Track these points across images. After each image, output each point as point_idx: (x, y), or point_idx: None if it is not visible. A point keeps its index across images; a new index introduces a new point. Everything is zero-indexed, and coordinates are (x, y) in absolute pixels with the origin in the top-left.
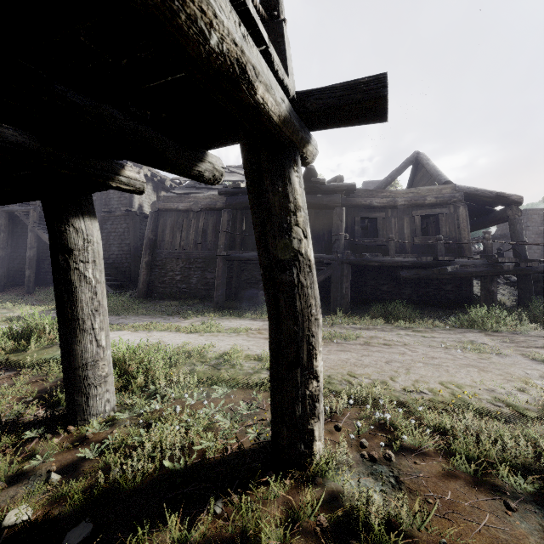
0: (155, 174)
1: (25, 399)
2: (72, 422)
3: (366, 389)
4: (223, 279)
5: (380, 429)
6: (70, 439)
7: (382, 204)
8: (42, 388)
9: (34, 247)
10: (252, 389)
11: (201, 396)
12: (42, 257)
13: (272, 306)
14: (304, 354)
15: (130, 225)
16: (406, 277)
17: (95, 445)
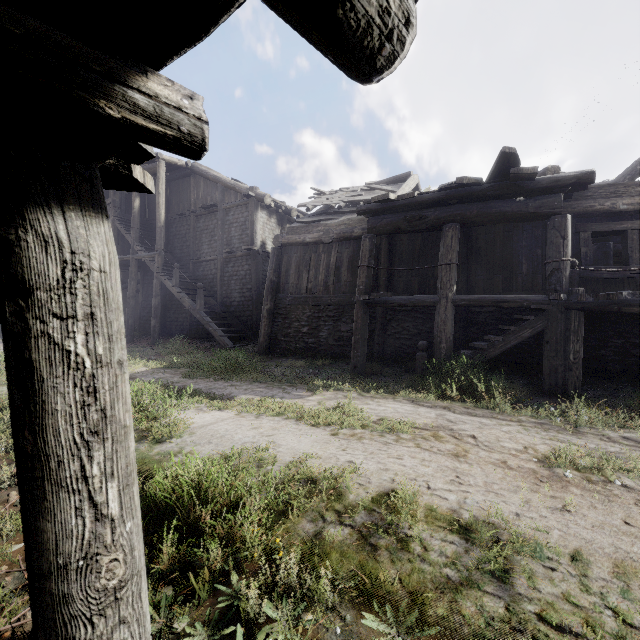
0: (279, 204)
1: None
2: None
3: None
4: (364, 333)
5: None
6: None
7: (637, 206)
8: None
9: (159, 295)
10: None
11: None
12: (168, 306)
13: None
14: None
15: (252, 267)
16: None
17: None
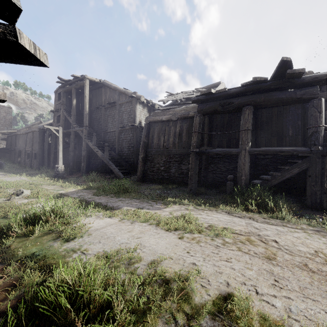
0: (148, 101)
1: None
2: None
3: None
4: (196, 170)
5: None
6: None
7: None
8: None
9: (85, 150)
10: None
11: None
12: (91, 156)
13: None
14: None
15: (134, 134)
16: None
17: None
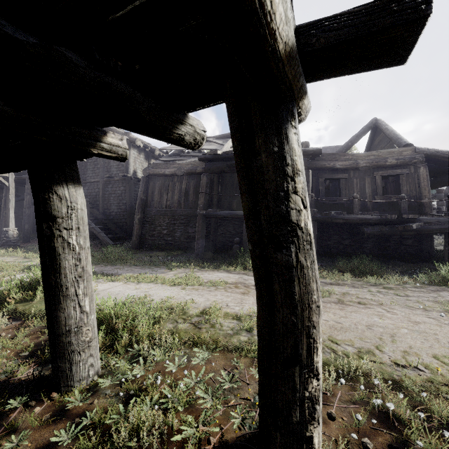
0: (146, 145)
1: (21, 354)
2: (56, 388)
3: (354, 362)
4: (203, 234)
5: (380, 420)
6: (52, 408)
7: (344, 166)
8: (40, 340)
9: None
10: (232, 353)
11: (182, 361)
12: None
13: (263, 289)
14: (303, 349)
15: (126, 188)
16: (370, 233)
17: (74, 421)
